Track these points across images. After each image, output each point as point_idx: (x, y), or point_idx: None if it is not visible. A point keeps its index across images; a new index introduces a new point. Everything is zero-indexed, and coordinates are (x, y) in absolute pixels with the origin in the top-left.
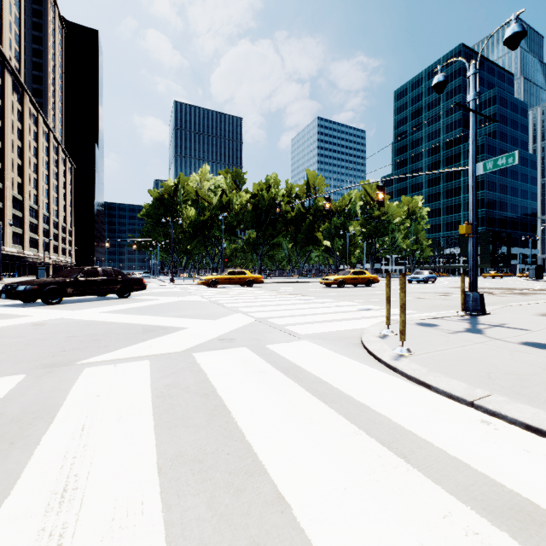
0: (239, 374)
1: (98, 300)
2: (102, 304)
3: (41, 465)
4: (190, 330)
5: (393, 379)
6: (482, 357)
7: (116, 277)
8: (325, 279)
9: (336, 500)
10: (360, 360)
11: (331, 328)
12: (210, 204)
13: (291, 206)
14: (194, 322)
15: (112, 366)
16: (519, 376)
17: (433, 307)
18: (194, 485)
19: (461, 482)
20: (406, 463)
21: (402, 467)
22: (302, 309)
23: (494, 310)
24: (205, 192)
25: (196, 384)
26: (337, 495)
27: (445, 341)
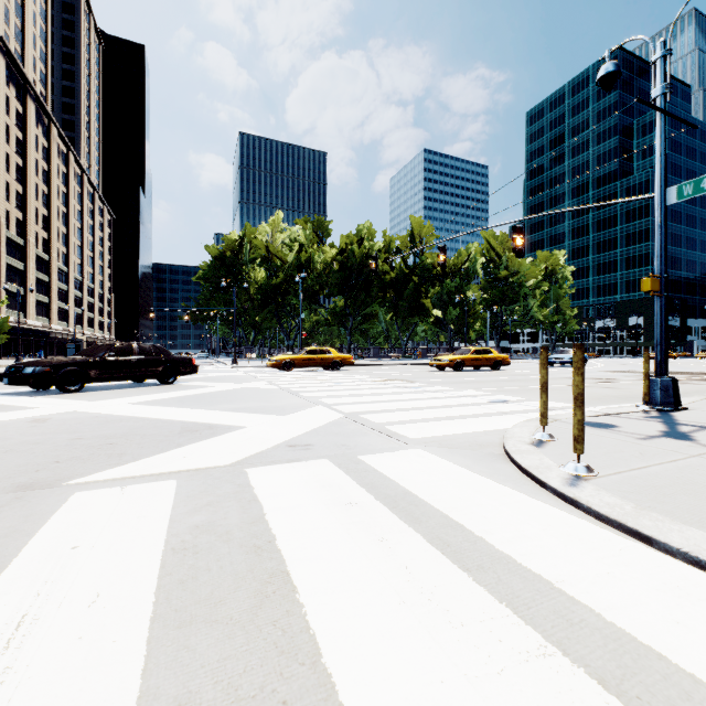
0: (315, 507)
1: (133, 387)
2: (137, 392)
3: None
4: (248, 431)
5: (577, 522)
6: None
7: (157, 356)
8: (437, 360)
9: None
10: (510, 484)
11: (454, 428)
12: (284, 263)
13: (390, 265)
14: (255, 419)
15: (116, 489)
16: None
17: (597, 399)
18: None
19: None
20: None
21: None
22: (408, 400)
23: (691, 403)
24: (278, 247)
25: (243, 526)
26: None
27: (640, 453)
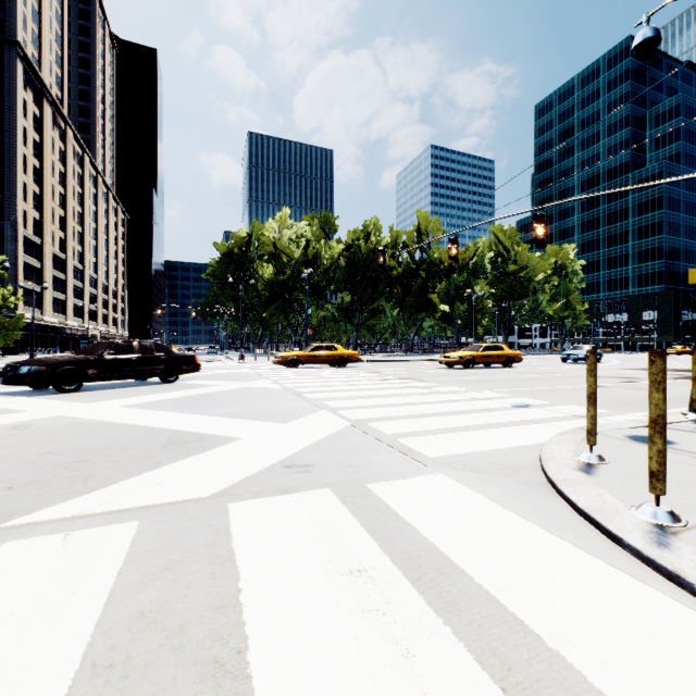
0: (310, 577)
1: (133, 386)
2: (135, 392)
3: None
4: (241, 444)
5: (694, 618)
6: None
7: (158, 354)
8: (446, 357)
9: None
10: (569, 535)
11: (478, 443)
12: (291, 259)
13: (396, 261)
14: (251, 428)
15: (58, 538)
16: None
17: (629, 403)
18: None
19: None
20: None
21: None
22: (420, 403)
23: None
24: (285, 244)
25: (206, 614)
26: None
27: None
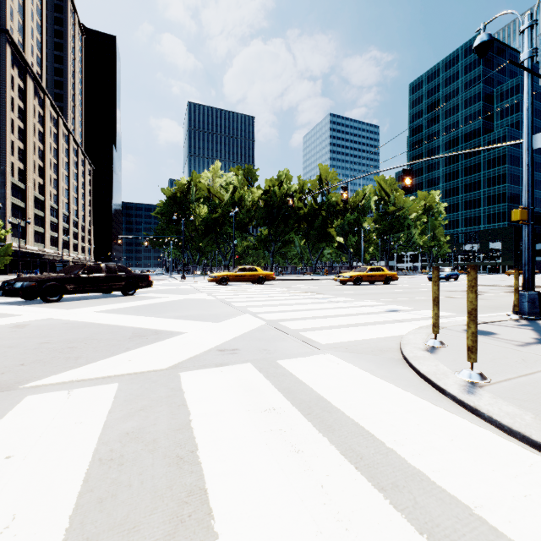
0: (237, 413)
1: (101, 298)
2: (103, 302)
3: None
4: (186, 336)
5: (481, 432)
6: None
7: (120, 274)
8: (340, 276)
9: None
10: (412, 389)
11: (358, 335)
12: (222, 201)
13: (303, 203)
14: (193, 326)
15: (64, 393)
16: None
17: None
18: None
19: None
20: None
21: None
22: (319, 309)
23: None
24: (217, 189)
25: (170, 433)
26: None
27: (522, 359)
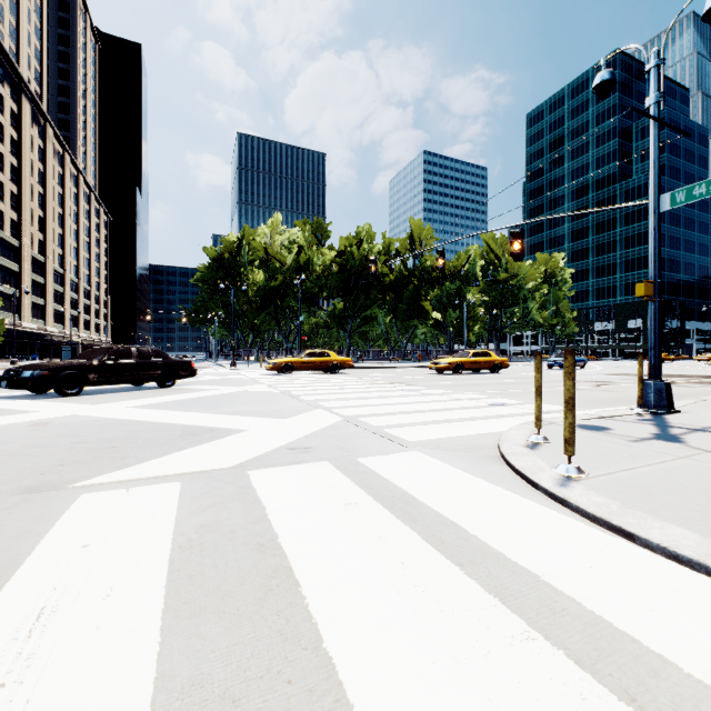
0: (315, 507)
1: (131, 391)
2: (136, 395)
3: None
4: (249, 434)
5: (565, 520)
6: (700, 483)
7: (155, 360)
8: (436, 363)
9: None
10: (504, 485)
11: (452, 431)
12: (283, 265)
13: (389, 267)
14: (255, 422)
15: (122, 491)
16: None
17: (593, 401)
18: None
19: None
20: None
21: None
22: (407, 403)
23: (684, 406)
24: (276, 249)
25: (247, 525)
26: None
27: (630, 454)
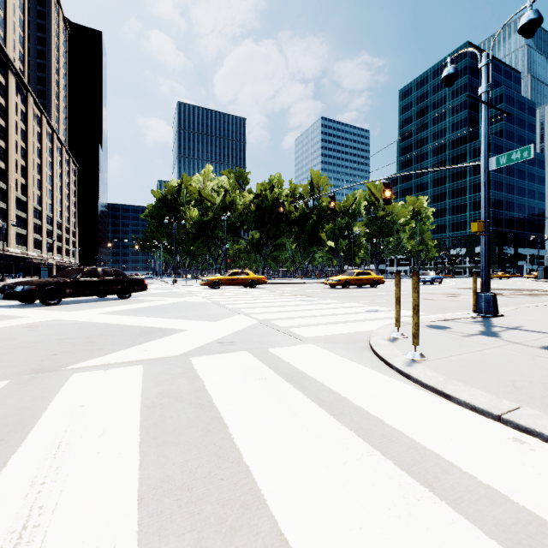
0: (238, 381)
1: (98, 301)
2: (102, 305)
3: (3, 493)
4: (189, 332)
5: (407, 387)
6: (502, 363)
7: (116, 278)
8: (329, 280)
9: (351, 545)
10: (369, 366)
11: (337, 330)
12: (213, 204)
13: (295, 207)
14: (193, 324)
15: (102, 371)
16: (547, 385)
17: (442, 308)
18: (179, 522)
19: (500, 520)
20: (432, 494)
21: (427, 498)
22: (306, 310)
23: (507, 311)
24: (208, 192)
25: (191, 392)
26: (351, 537)
27: (460, 345)
